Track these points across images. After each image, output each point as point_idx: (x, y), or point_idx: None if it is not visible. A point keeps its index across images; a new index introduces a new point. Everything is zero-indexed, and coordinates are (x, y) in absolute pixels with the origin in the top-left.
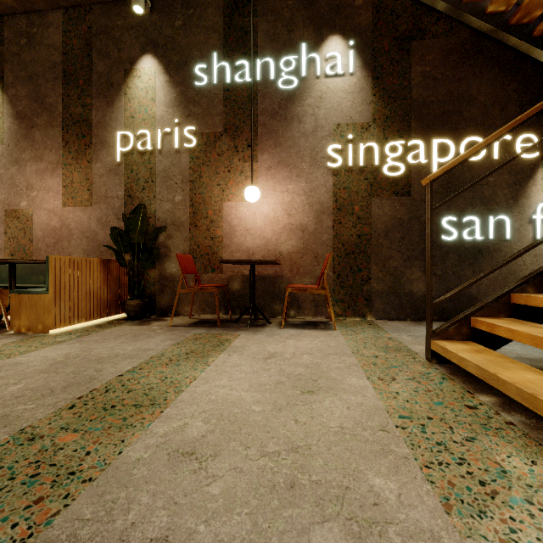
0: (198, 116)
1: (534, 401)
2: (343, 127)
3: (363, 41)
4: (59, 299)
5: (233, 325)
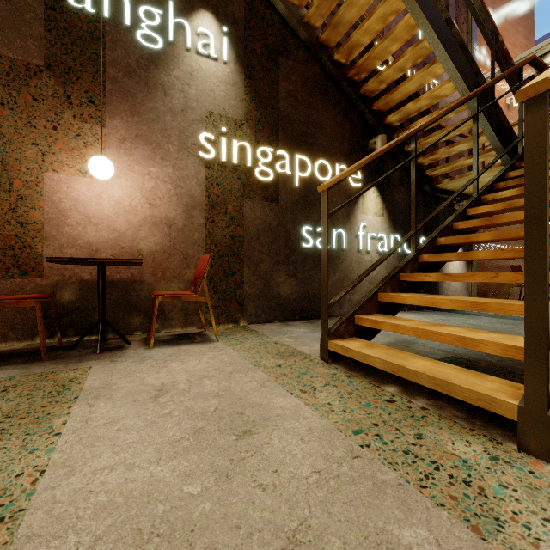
0: None
1: (447, 386)
2: (216, 117)
3: (237, 34)
4: None
5: (70, 353)
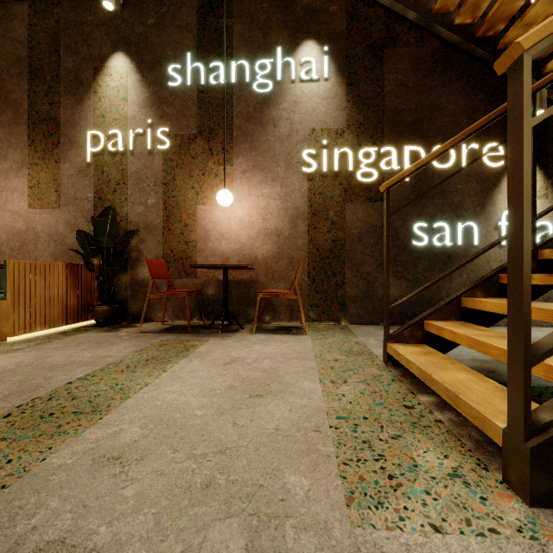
0: (172, 117)
1: (455, 399)
2: (318, 132)
3: (337, 48)
4: (19, 306)
5: (205, 331)
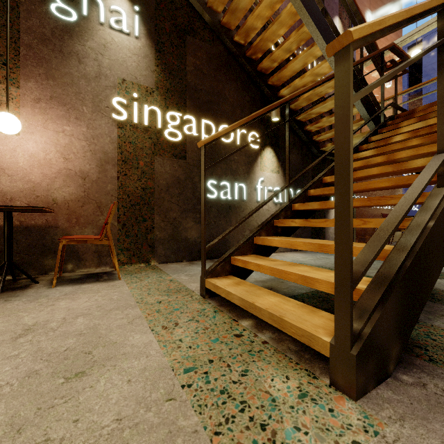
0: None
1: (281, 322)
2: (128, 84)
3: (148, 13)
4: None
5: None
